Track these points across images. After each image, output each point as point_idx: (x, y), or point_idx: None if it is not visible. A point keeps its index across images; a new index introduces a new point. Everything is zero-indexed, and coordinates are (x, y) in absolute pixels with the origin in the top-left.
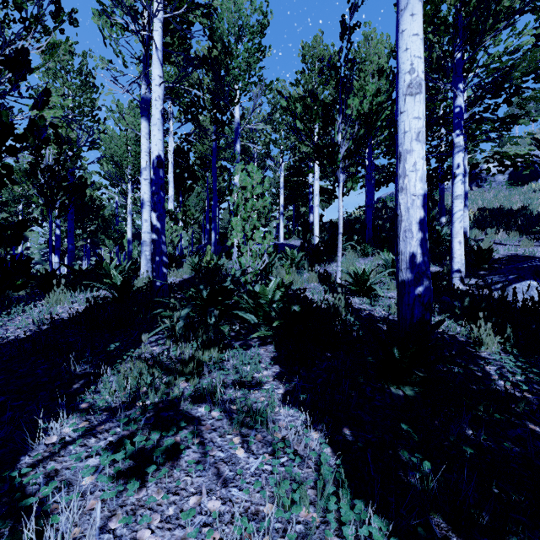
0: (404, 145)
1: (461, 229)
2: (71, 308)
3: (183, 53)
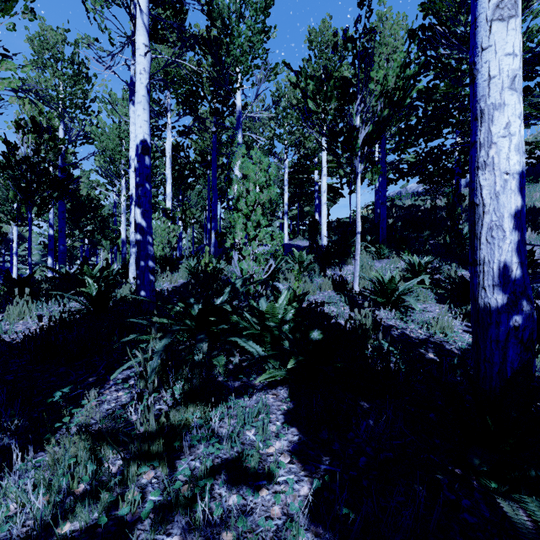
0: (489, 97)
1: None
2: (34, 324)
3: (175, 23)
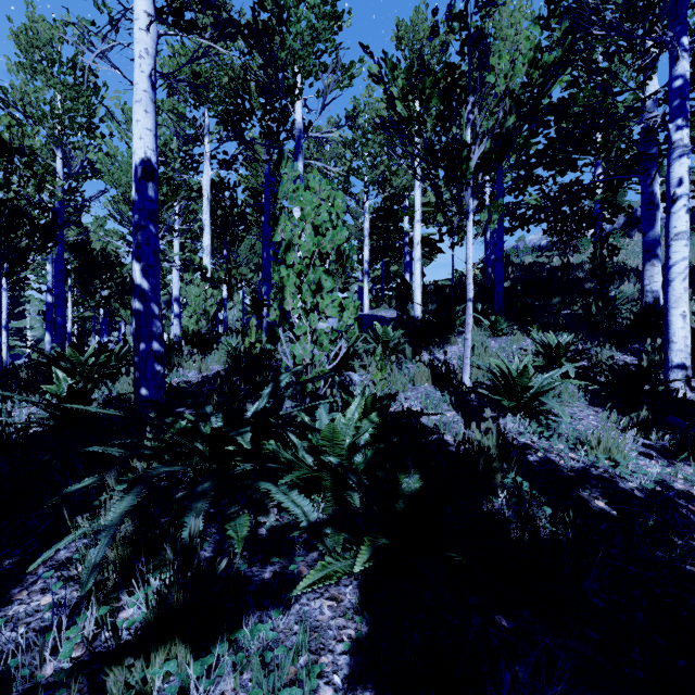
0: None
1: (686, 291)
2: None
3: None
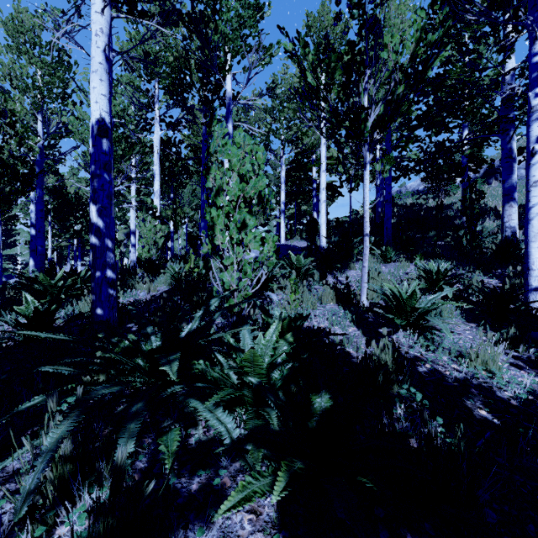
0: None
1: None
2: None
3: None
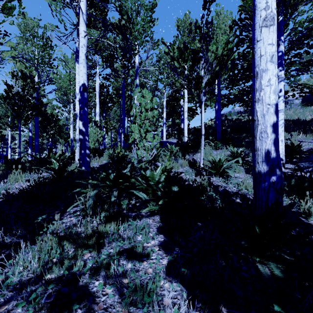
0: (260, 66)
1: (283, 131)
2: (24, 185)
3: (101, 18)
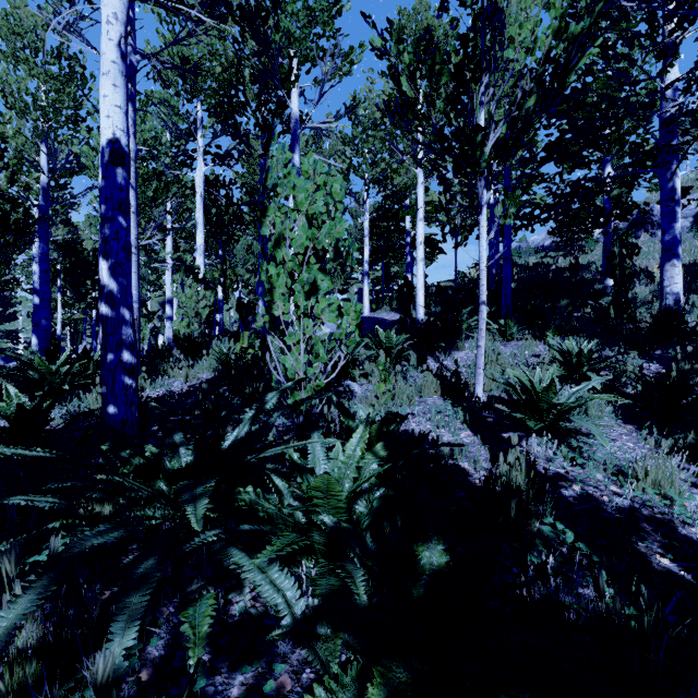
0: None
1: None
2: None
3: None
